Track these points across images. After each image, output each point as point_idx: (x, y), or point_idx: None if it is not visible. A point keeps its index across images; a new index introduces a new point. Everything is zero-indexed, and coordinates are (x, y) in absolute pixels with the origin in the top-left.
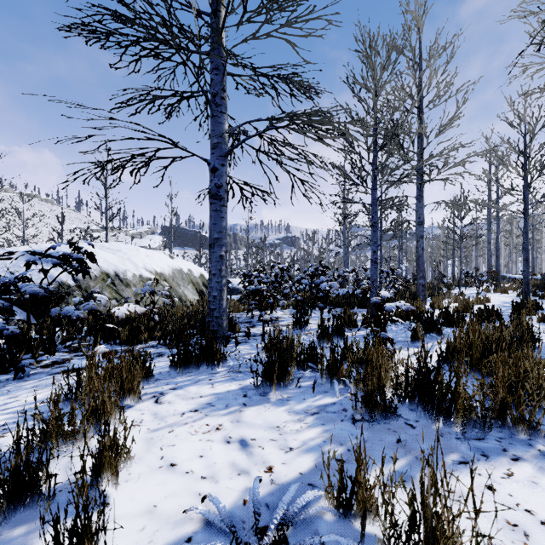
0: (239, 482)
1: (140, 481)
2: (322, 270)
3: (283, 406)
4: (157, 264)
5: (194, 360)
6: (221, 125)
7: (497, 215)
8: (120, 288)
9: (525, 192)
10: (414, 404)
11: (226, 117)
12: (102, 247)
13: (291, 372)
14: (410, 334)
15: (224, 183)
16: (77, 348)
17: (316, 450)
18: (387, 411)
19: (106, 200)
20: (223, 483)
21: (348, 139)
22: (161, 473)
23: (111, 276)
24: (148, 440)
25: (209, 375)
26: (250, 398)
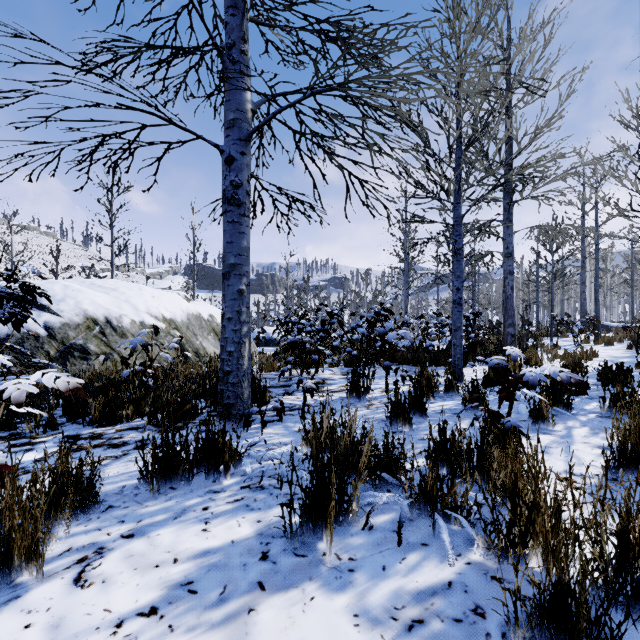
0: None
1: None
2: (385, 314)
3: (343, 592)
4: (167, 307)
5: (182, 467)
6: (241, 93)
7: (596, 247)
8: (112, 339)
9: None
10: (638, 605)
11: (249, 81)
12: (92, 285)
13: (354, 499)
14: (523, 408)
15: (245, 181)
16: None
17: None
18: (593, 636)
19: (112, 230)
20: None
21: (422, 134)
22: None
23: (99, 323)
24: None
25: (204, 498)
26: (275, 563)
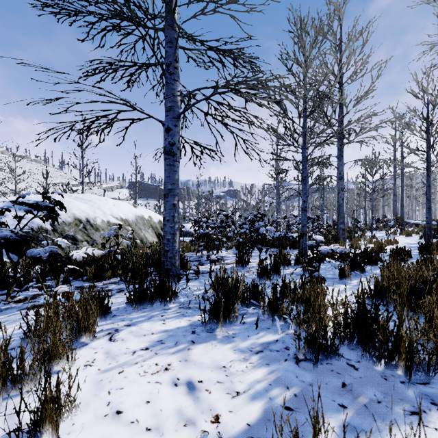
0: (185, 435)
1: (83, 433)
2: (260, 217)
3: (229, 344)
4: (123, 212)
5: (148, 297)
6: (174, 91)
7: (402, 171)
8: (91, 232)
9: (428, 152)
10: (353, 343)
11: (179, 84)
12: (76, 197)
13: (236, 309)
14: (337, 271)
15: (176, 141)
16: (41, 287)
17: (262, 394)
18: (329, 351)
19: (82, 160)
20: (168, 436)
21: (282, 106)
22: (105, 423)
23: (83, 222)
24: (97, 383)
25: (161, 311)
26: (198, 334)
